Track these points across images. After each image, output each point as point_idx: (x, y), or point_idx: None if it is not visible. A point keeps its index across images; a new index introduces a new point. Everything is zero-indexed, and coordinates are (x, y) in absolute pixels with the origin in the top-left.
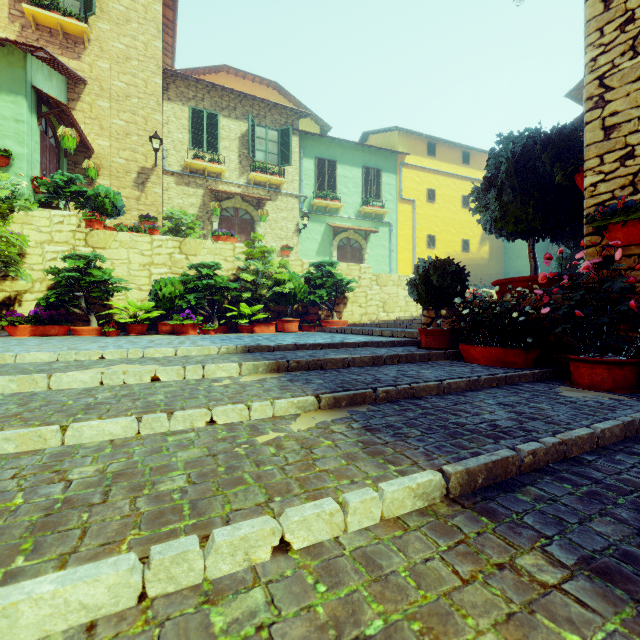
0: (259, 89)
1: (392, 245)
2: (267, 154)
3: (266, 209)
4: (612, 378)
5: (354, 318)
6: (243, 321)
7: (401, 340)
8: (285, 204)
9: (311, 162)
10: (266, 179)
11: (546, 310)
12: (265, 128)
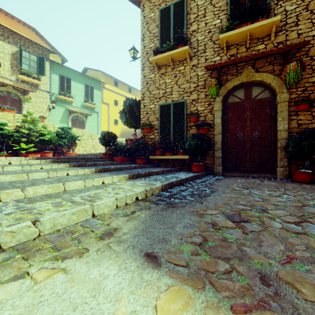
0: (23, 27)
1: (99, 122)
2: (30, 67)
3: (30, 96)
4: (142, 162)
5: (80, 152)
6: (23, 151)
7: (97, 157)
8: (41, 95)
9: (57, 76)
10: (29, 80)
11: (129, 146)
12: (29, 53)
